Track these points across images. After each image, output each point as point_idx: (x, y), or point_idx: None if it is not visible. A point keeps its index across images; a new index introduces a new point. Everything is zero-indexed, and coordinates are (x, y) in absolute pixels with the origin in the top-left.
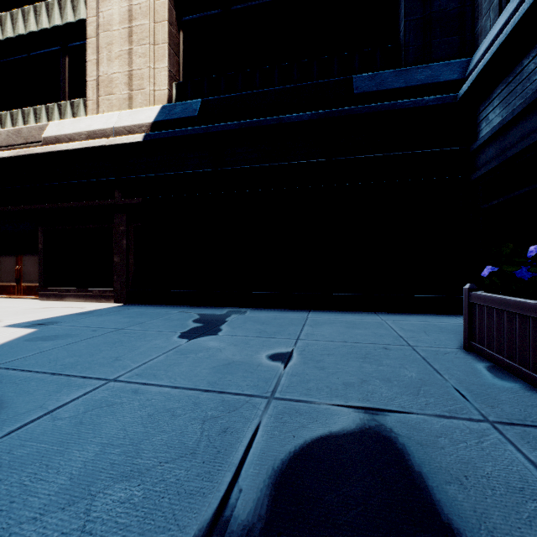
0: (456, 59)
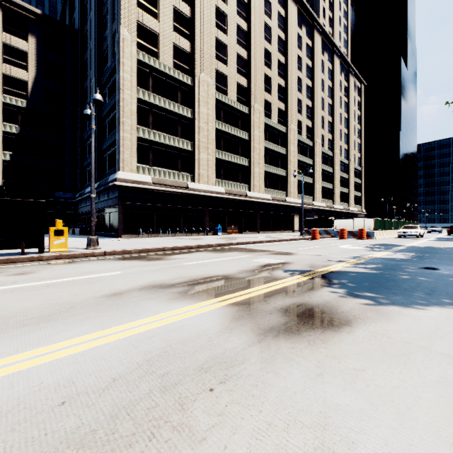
0: (74, 194)
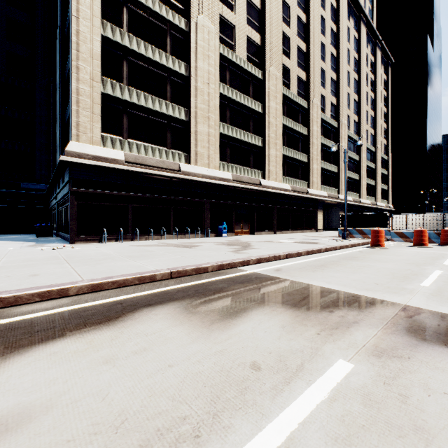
0: (47, 184)
